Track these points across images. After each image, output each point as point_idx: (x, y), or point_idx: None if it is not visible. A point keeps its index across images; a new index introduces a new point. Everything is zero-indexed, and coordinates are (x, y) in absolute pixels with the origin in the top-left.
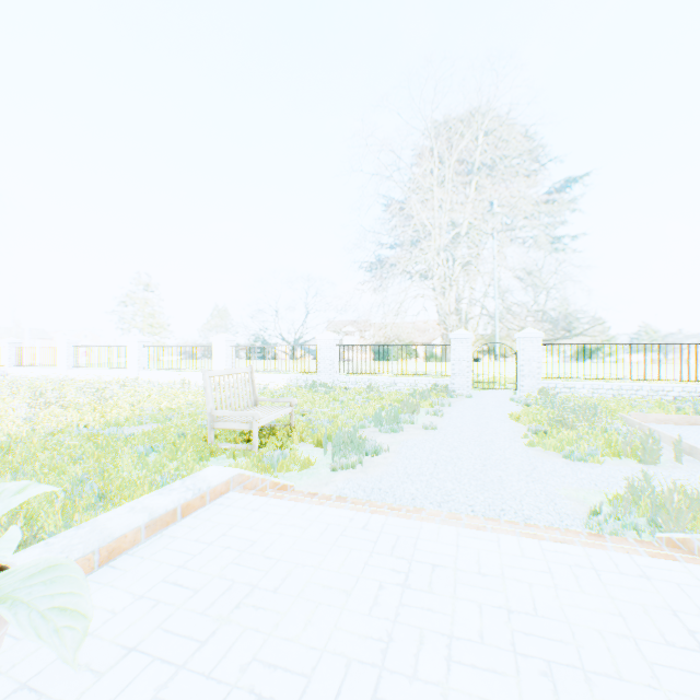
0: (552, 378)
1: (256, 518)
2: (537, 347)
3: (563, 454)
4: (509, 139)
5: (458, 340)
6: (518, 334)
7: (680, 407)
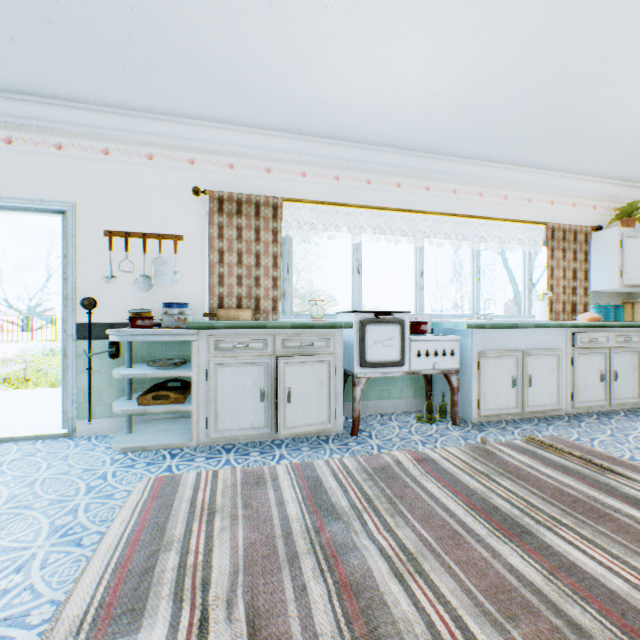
0: None
1: (8, 394)
2: None
3: None
4: None
5: None
6: None
7: None
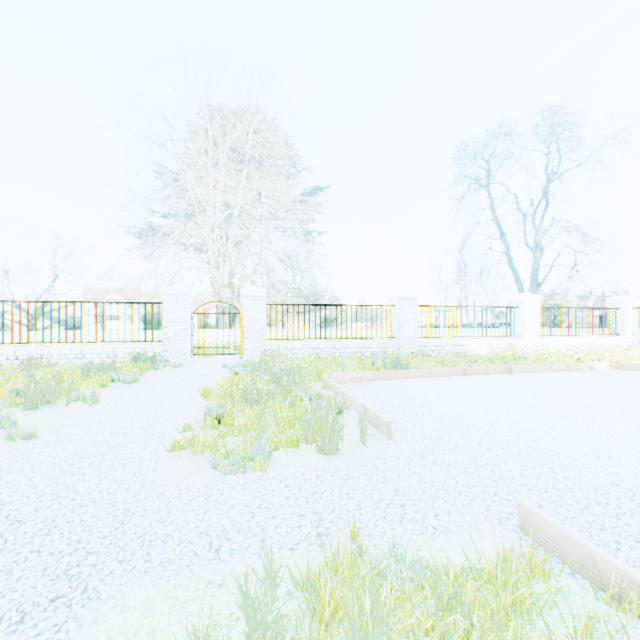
0: (288, 341)
1: None
2: (261, 306)
3: (214, 462)
4: (267, 130)
5: (174, 297)
6: (243, 291)
7: (375, 362)
